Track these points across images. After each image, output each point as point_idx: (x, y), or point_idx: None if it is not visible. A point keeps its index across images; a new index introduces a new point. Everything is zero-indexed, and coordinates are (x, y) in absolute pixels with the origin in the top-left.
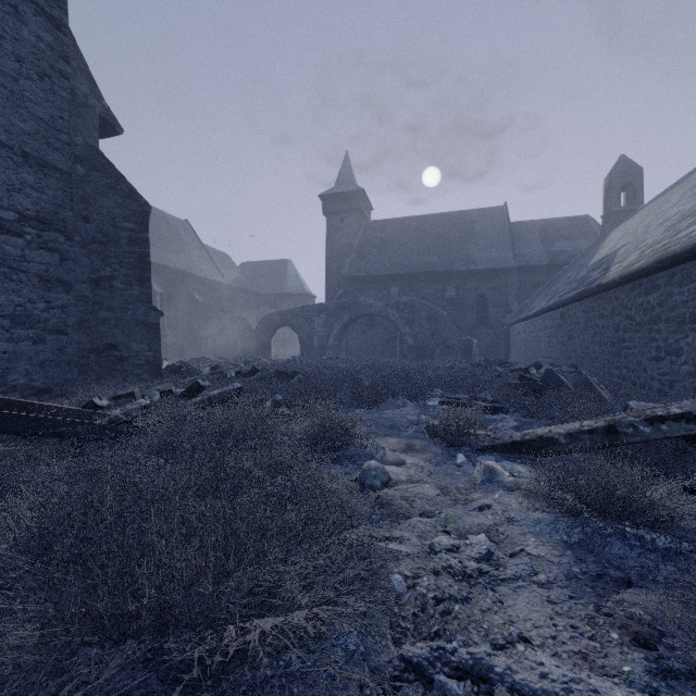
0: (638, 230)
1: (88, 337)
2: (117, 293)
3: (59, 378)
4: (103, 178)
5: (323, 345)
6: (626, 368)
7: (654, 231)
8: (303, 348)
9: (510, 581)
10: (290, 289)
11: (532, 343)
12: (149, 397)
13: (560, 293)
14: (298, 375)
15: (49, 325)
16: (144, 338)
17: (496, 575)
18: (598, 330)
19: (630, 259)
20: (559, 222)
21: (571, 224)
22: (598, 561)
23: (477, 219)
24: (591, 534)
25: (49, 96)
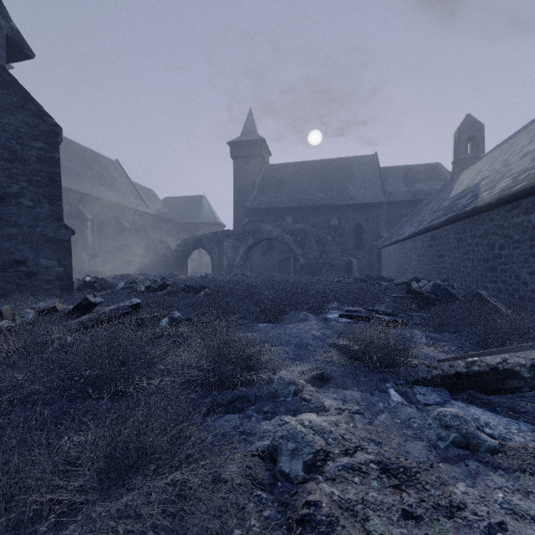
0: (495, 166)
1: None
2: (25, 210)
3: None
4: (10, 96)
5: (231, 264)
6: (503, 281)
7: (517, 163)
8: (215, 266)
9: None
10: (205, 219)
11: (402, 261)
12: (20, 317)
13: (428, 219)
14: (205, 289)
15: None
16: (54, 255)
17: None
18: (471, 248)
19: (501, 185)
20: (417, 168)
21: (426, 169)
22: None
23: (354, 164)
24: None
25: None
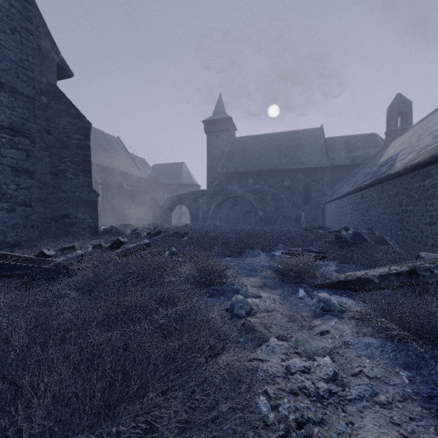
0: (412, 139)
1: (50, 210)
2: (69, 180)
3: (25, 236)
4: (60, 105)
5: (205, 216)
6: (408, 230)
7: (424, 139)
8: (192, 218)
9: (356, 401)
10: (184, 181)
11: (340, 214)
12: (85, 249)
13: (359, 181)
14: (188, 235)
15: (18, 200)
16: (87, 211)
17: (343, 396)
18: (387, 205)
19: (409, 157)
20: (356, 137)
21: (364, 138)
22: (425, 382)
23: (304, 135)
24: (412, 357)
25: (18, 45)
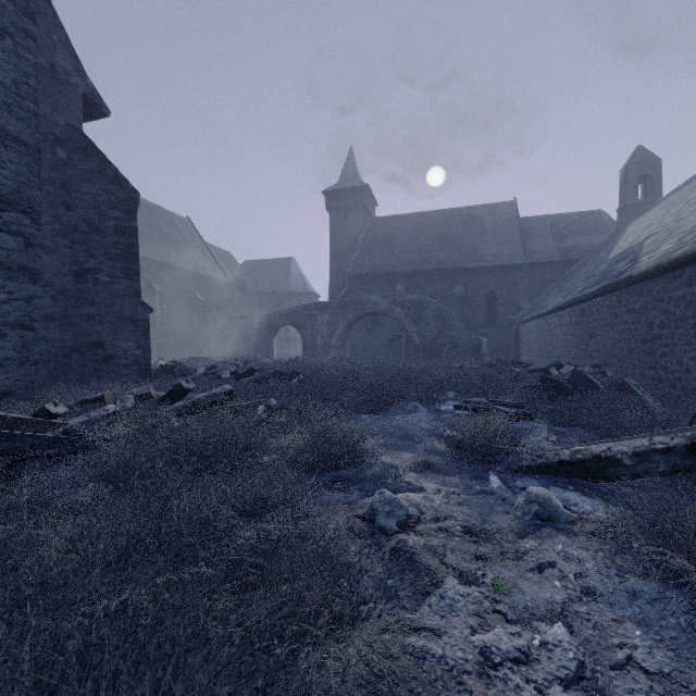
0: (666, 219)
1: (70, 335)
2: (103, 286)
3: (23, 380)
4: (87, 162)
5: (327, 344)
6: (663, 368)
7: (688, 217)
8: (306, 348)
9: None
10: (294, 288)
11: (546, 341)
12: (121, 402)
13: (578, 288)
14: (298, 376)
15: (11, 319)
16: (131, 336)
17: None
18: (627, 326)
19: (664, 248)
20: (571, 217)
21: (583, 219)
22: None
23: (486, 214)
24: None
25: (11, 57)
